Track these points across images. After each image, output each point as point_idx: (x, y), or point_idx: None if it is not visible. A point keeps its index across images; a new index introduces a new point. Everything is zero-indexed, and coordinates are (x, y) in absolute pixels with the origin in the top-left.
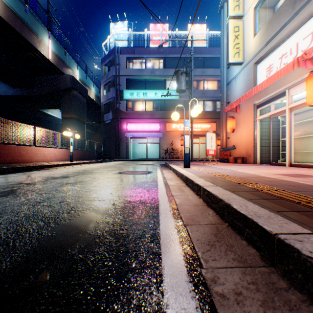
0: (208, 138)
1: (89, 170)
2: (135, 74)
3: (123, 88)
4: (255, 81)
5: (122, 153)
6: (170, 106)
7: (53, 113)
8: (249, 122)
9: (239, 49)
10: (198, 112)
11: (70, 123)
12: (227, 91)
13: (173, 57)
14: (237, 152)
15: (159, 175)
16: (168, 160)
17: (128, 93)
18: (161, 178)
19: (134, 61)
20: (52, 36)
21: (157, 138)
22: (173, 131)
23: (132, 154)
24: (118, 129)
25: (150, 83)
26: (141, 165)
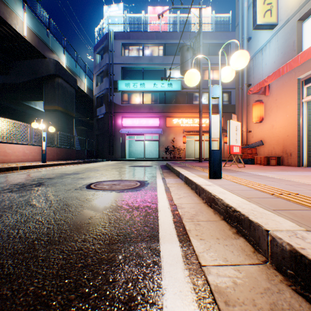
0: (232, 128)
1: (45, 179)
2: (131, 62)
3: (118, 78)
4: (299, 46)
5: (117, 152)
6: (171, 99)
7: (41, 107)
8: (289, 107)
9: (272, 5)
10: (241, 65)
11: (54, 116)
12: (247, 70)
13: (175, 43)
14: (265, 150)
15: (161, 196)
16: (169, 160)
17: (123, 84)
18: (167, 209)
19: (130, 48)
20: (29, 10)
21: (156, 135)
22: (175, 127)
23: (128, 153)
24: (112, 125)
25: (149, 73)
26: (136, 166)
